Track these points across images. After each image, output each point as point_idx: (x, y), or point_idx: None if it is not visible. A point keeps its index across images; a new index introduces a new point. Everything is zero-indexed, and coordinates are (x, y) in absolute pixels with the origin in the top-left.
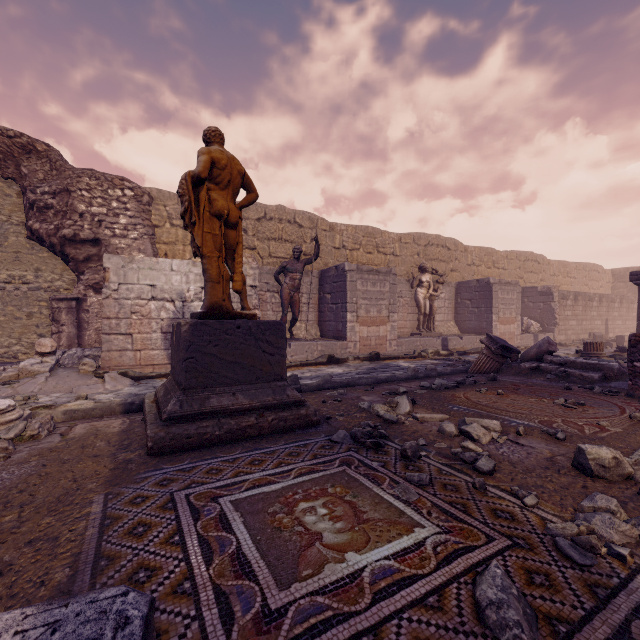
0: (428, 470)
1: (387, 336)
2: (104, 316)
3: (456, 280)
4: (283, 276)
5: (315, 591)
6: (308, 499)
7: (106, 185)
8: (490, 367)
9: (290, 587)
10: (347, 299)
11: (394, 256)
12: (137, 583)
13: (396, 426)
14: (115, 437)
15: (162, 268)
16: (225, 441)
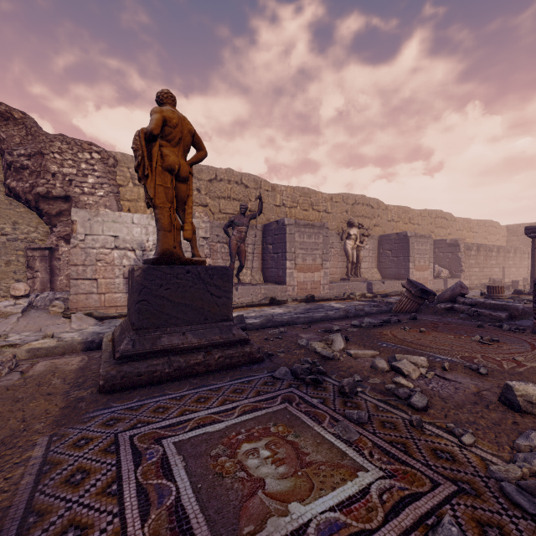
0: (365, 407)
1: (321, 281)
2: (72, 263)
3: (378, 234)
4: (231, 229)
5: None
6: (251, 440)
7: (76, 149)
8: (410, 307)
9: None
10: (286, 249)
11: (326, 213)
12: None
13: (332, 362)
14: (71, 374)
15: (124, 221)
16: (174, 378)
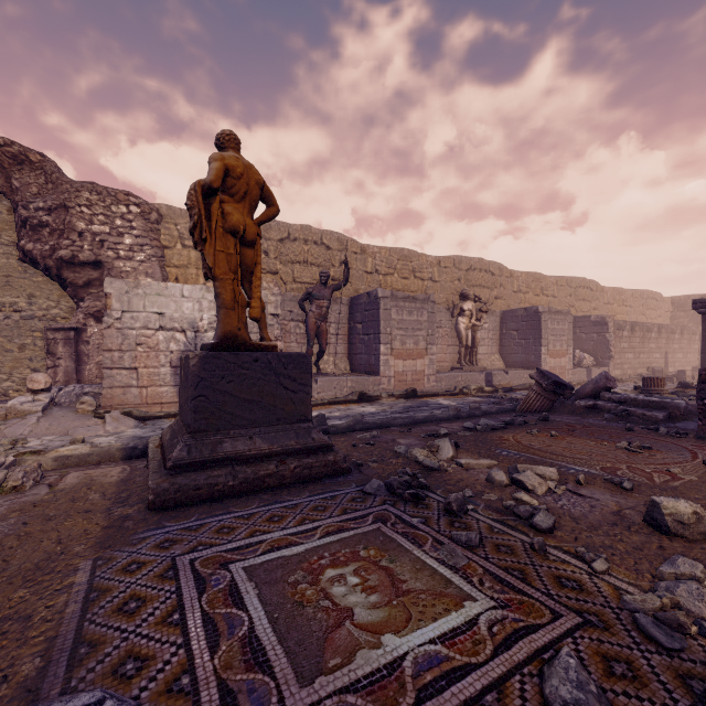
0: (477, 527)
1: (425, 371)
2: (105, 348)
3: (501, 309)
4: (309, 304)
5: (345, 688)
6: (336, 565)
7: (109, 200)
8: (541, 405)
9: (314, 682)
10: (380, 329)
11: (432, 282)
12: (123, 678)
13: (438, 474)
14: (112, 488)
15: (172, 294)
16: (240, 493)
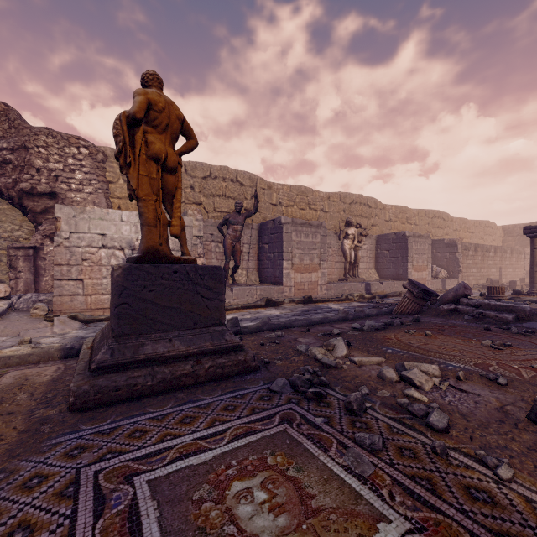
0: (377, 427)
1: (318, 281)
2: (55, 263)
3: (376, 233)
4: (226, 228)
5: None
6: (243, 476)
7: (62, 143)
8: (412, 309)
9: None
10: (283, 249)
11: (323, 212)
12: None
13: (335, 371)
14: (41, 388)
15: (112, 218)
16: (158, 392)
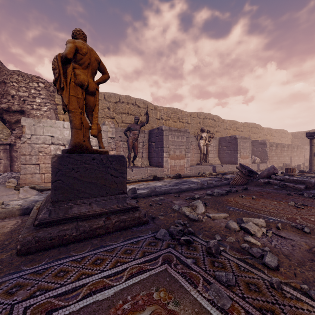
0: (230, 266)
1: (185, 165)
2: (22, 153)
3: (218, 136)
4: (129, 133)
5: None
6: (135, 310)
7: (28, 80)
8: (242, 182)
9: None
10: (163, 145)
11: (187, 124)
12: None
13: (197, 223)
14: (2, 237)
15: (58, 126)
16: (80, 239)
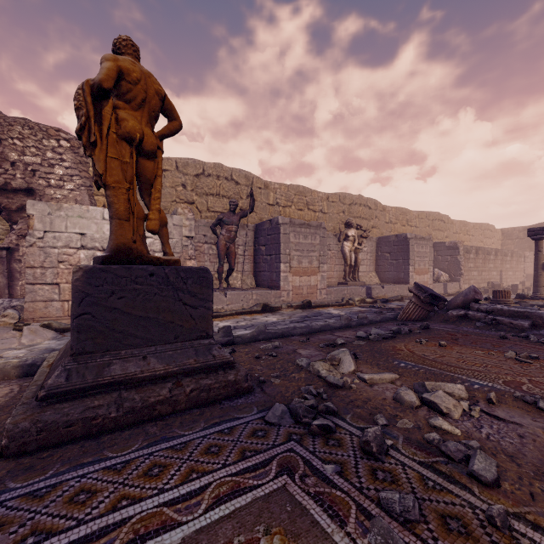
0: (406, 480)
1: (317, 285)
2: (27, 265)
3: (376, 236)
4: (220, 229)
5: None
6: None
7: (40, 135)
8: (418, 315)
9: None
10: (281, 250)
11: (322, 213)
12: None
13: (343, 392)
14: None
15: (93, 216)
16: (125, 425)
